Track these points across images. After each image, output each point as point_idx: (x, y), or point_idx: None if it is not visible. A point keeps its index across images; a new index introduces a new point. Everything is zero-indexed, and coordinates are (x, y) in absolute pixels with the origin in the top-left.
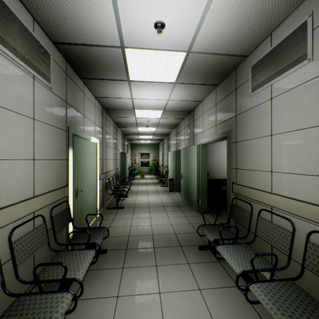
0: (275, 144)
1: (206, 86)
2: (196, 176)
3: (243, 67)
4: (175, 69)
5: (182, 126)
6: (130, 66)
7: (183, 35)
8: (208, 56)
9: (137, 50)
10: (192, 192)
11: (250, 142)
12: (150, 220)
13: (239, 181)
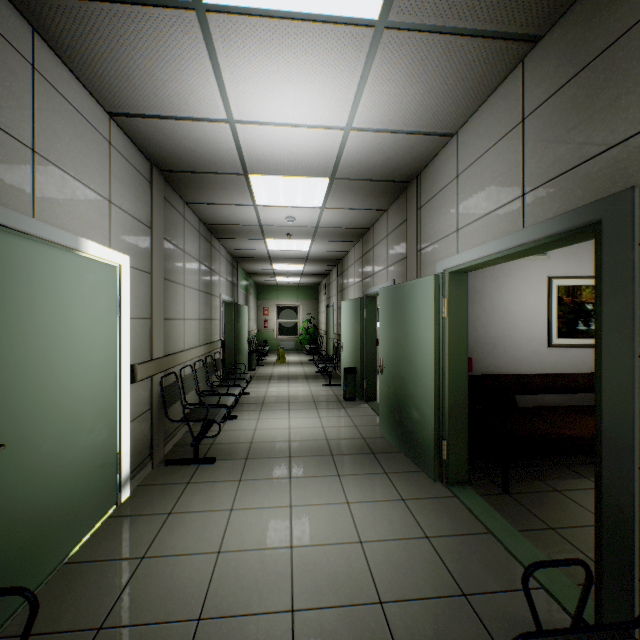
0: None
1: (489, 51)
2: (433, 369)
3: None
4: None
5: (380, 232)
6: None
7: None
8: None
9: None
10: (416, 416)
11: None
12: (288, 519)
13: None
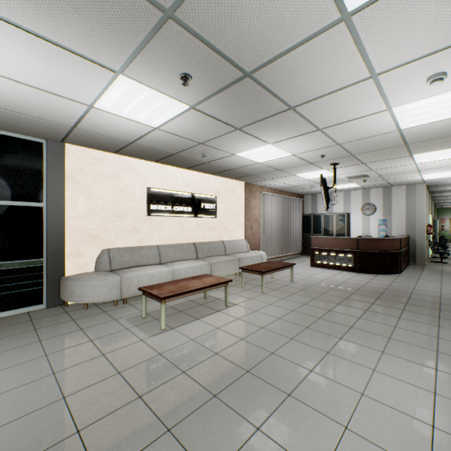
0: None
1: None
2: None
3: None
4: None
5: None
6: None
7: None
8: None
9: None
10: None
11: None
12: None
13: None
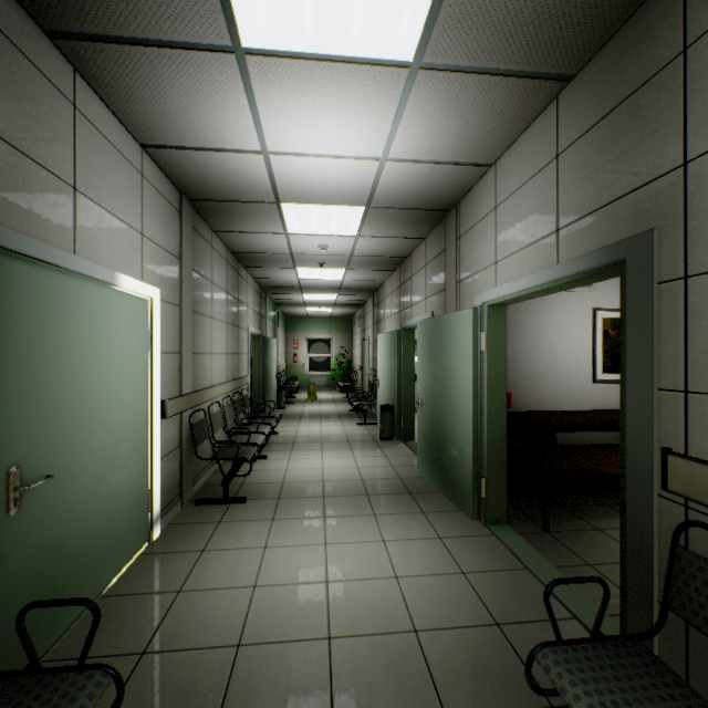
0: None
1: (523, 89)
2: (471, 405)
3: None
4: None
5: (419, 261)
6: None
7: None
8: None
9: None
10: (454, 454)
11: None
12: (323, 556)
13: None
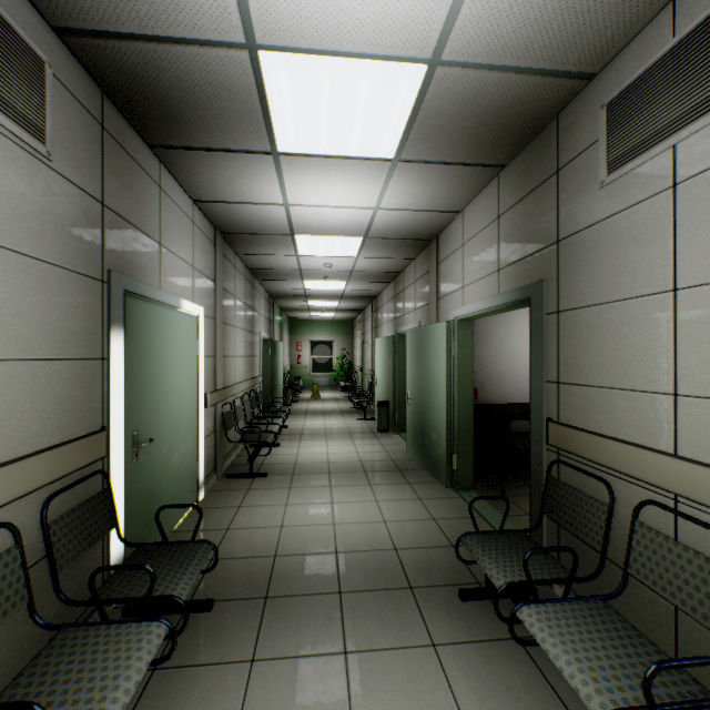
0: (689, 315)
1: (473, 171)
2: (446, 397)
3: (582, 109)
4: (397, 117)
5: (409, 277)
6: (277, 107)
7: (422, 4)
8: (487, 77)
9: (293, 55)
10: (434, 437)
11: (603, 311)
12: (331, 509)
13: (569, 417)
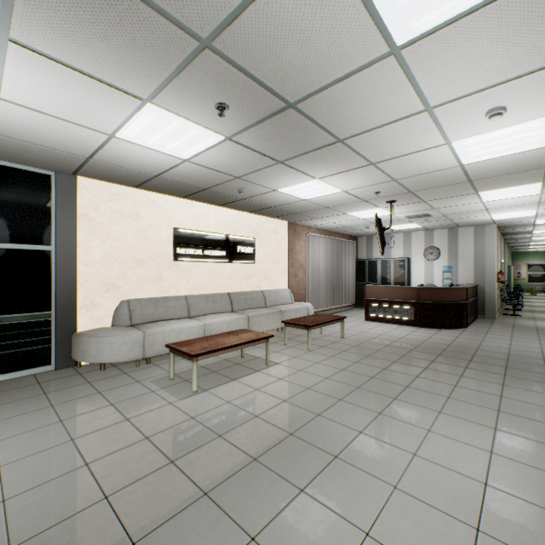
0: None
1: None
2: None
3: None
4: None
5: None
6: (534, 232)
7: None
8: None
9: (539, 230)
10: None
11: None
12: None
13: None
